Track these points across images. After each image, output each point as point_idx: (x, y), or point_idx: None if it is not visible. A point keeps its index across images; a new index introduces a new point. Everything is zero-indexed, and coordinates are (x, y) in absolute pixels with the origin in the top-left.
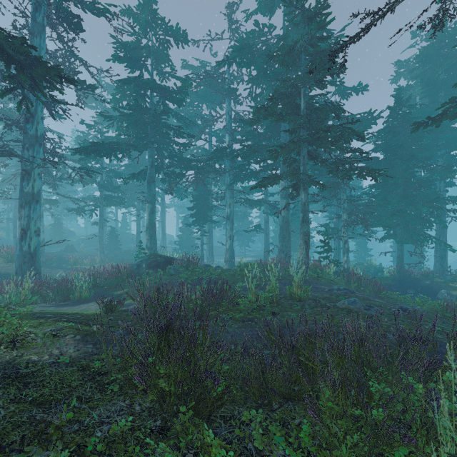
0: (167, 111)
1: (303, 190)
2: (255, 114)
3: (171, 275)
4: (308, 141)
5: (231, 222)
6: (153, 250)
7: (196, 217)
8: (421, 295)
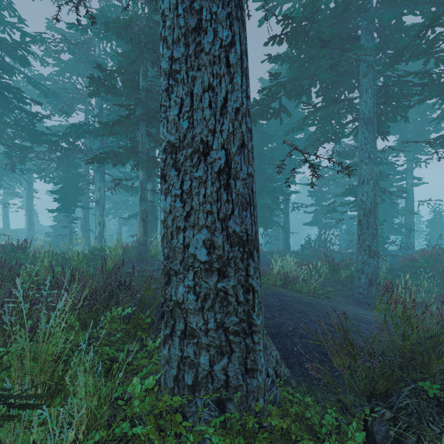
0: (7, 69)
1: (141, 168)
2: (92, 84)
3: None
4: (141, 118)
5: (101, 207)
6: None
7: (63, 202)
8: None
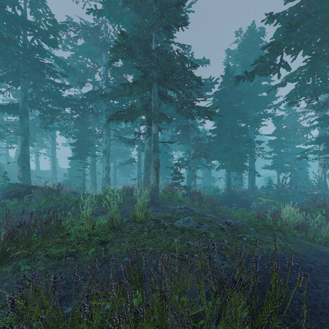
0: (42, 51)
1: (154, 123)
2: (113, 52)
3: (27, 204)
4: (157, 78)
5: (107, 155)
6: (25, 181)
7: (78, 152)
8: (241, 208)
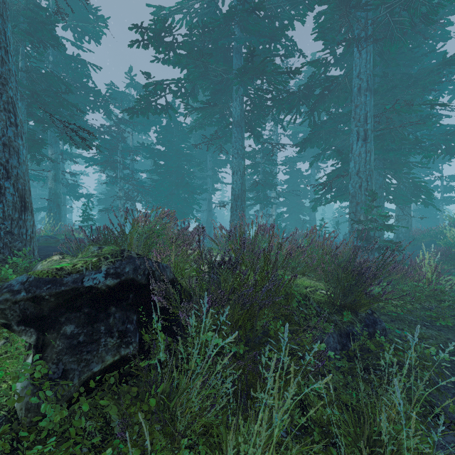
0: None
1: None
2: None
3: None
4: None
5: None
6: None
7: None
8: None
